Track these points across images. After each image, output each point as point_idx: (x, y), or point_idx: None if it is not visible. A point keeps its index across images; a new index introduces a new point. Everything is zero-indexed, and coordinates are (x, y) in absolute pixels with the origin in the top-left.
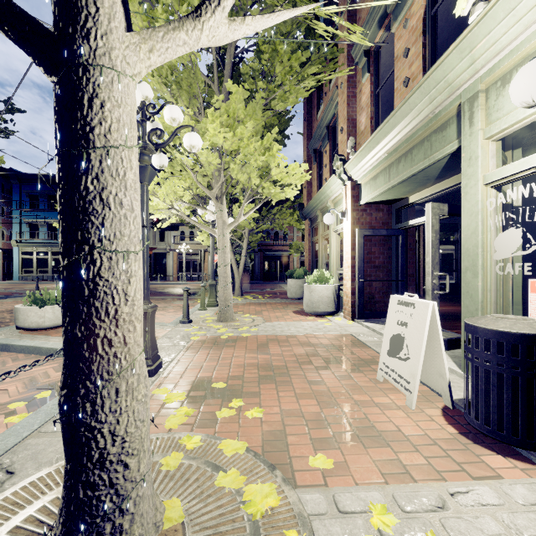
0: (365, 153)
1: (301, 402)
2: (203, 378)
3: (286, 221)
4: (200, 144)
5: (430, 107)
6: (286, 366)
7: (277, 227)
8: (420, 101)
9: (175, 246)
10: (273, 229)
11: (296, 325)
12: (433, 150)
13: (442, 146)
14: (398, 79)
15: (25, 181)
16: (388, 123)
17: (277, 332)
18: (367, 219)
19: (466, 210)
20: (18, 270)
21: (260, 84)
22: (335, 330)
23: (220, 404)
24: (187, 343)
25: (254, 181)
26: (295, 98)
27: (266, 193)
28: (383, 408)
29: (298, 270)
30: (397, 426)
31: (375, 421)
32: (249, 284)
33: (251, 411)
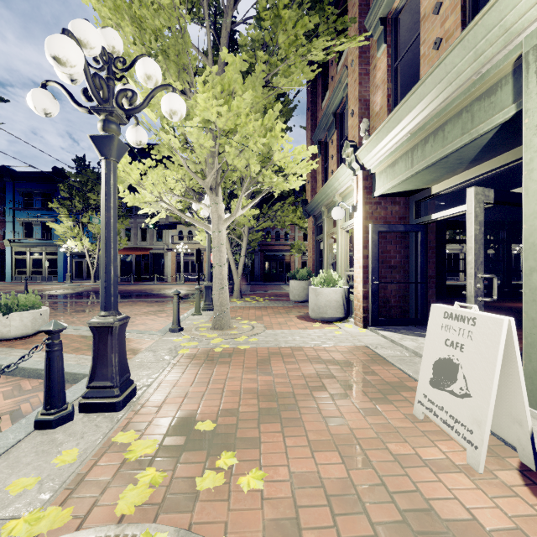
0: (382, 136)
1: (317, 456)
2: (187, 412)
3: (288, 219)
4: (183, 109)
5: (475, 66)
6: (293, 392)
7: (279, 225)
8: (460, 60)
9: (173, 246)
10: (274, 229)
11: (302, 334)
12: (475, 122)
13: (490, 115)
14: (425, 42)
15: (18, 179)
16: (414, 94)
17: (280, 342)
18: (381, 213)
19: (530, 193)
20: (11, 271)
21: (260, 54)
22: (347, 340)
23: (204, 460)
24: (173, 359)
25: (253, 168)
26: (299, 79)
27: (268, 183)
28: (434, 467)
29: (301, 270)
30: (465, 506)
31: (430, 495)
32: (249, 285)
33: (247, 477)
